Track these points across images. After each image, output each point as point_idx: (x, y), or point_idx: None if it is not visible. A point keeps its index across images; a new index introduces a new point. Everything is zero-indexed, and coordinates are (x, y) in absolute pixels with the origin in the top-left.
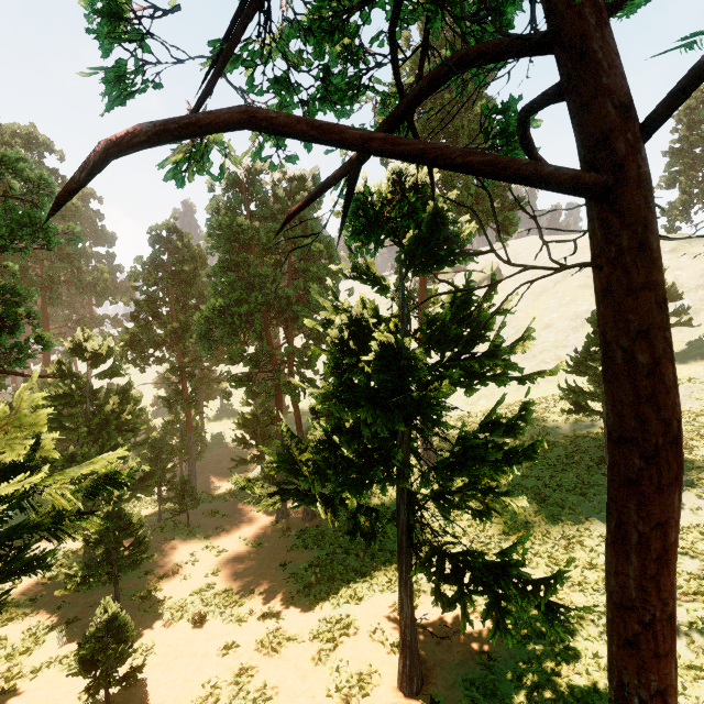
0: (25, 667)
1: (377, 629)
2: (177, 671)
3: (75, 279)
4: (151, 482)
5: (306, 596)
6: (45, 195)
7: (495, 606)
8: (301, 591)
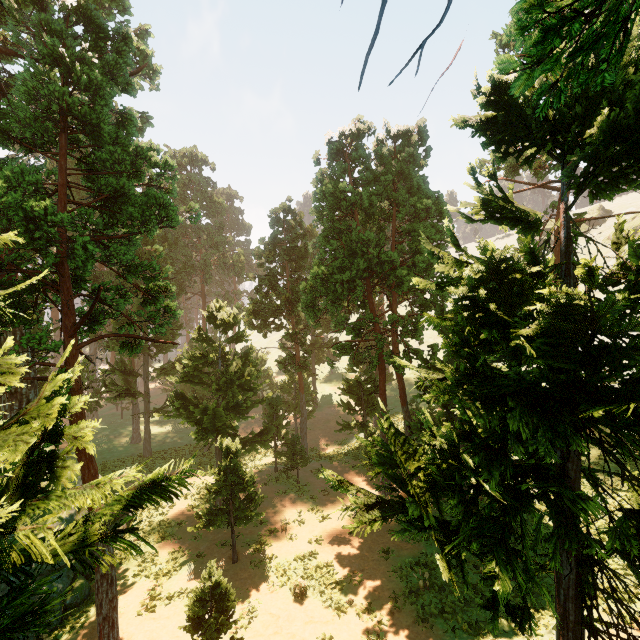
0: (164, 590)
1: None
2: None
3: (221, 262)
4: (267, 437)
5: (412, 603)
6: (170, 178)
7: None
8: (407, 593)
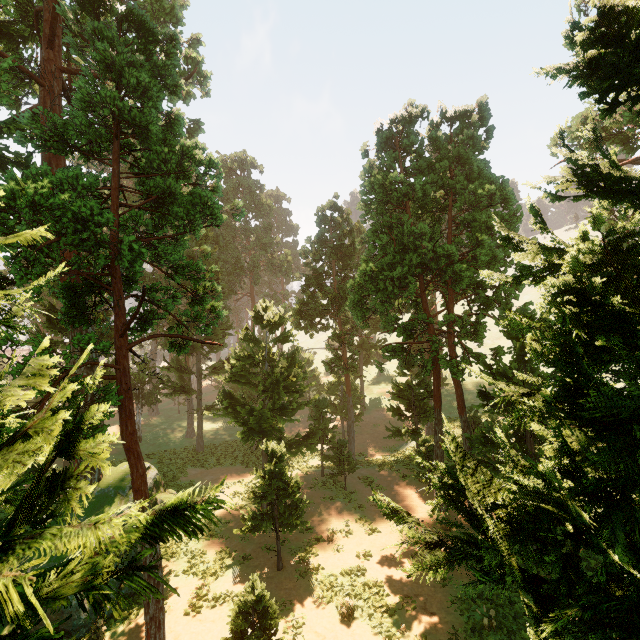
0: (211, 590)
1: None
2: None
3: (269, 263)
4: (313, 440)
5: None
6: (214, 176)
7: None
8: (468, 631)
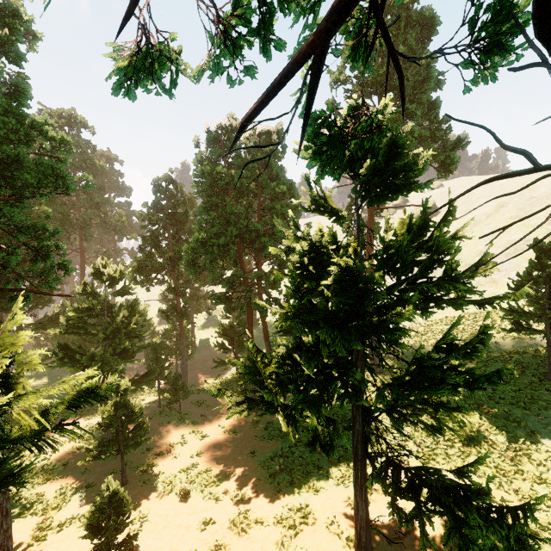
0: (55, 520)
1: (333, 522)
2: (165, 540)
3: (102, 222)
4: (152, 377)
5: (271, 482)
6: (65, 151)
7: (456, 531)
8: (267, 477)
